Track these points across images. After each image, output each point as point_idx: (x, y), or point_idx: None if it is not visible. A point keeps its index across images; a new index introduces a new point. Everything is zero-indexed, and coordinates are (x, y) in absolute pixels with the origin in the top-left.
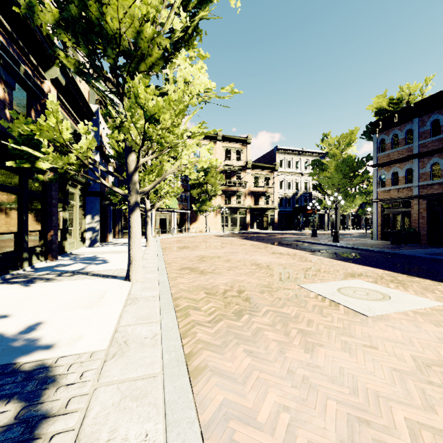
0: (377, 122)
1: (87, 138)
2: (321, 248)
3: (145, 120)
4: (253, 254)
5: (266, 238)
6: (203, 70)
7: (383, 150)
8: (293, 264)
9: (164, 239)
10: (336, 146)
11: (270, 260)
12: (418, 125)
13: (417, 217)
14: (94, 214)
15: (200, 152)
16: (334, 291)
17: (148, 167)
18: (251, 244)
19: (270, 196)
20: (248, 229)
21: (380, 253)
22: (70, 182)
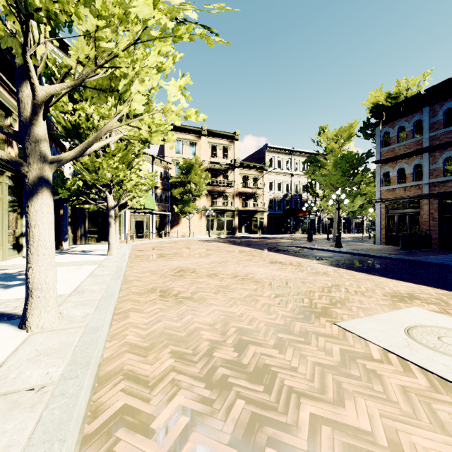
0: (381, 113)
1: None
2: (326, 255)
3: None
4: (247, 264)
5: (257, 243)
6: None
7: (387, 144)
8: (305, 280)
9: (138, 245)
10: (335, 140)
11: (271, 273)
12: (429, 115)
13: (427, 219)
14: None
15: (183, 148)
16: (406, 339)
17: (108, 151)
18: (242, 251)
19: (259, 197)
20: (235, 233)
21: (399, 261)
22: None
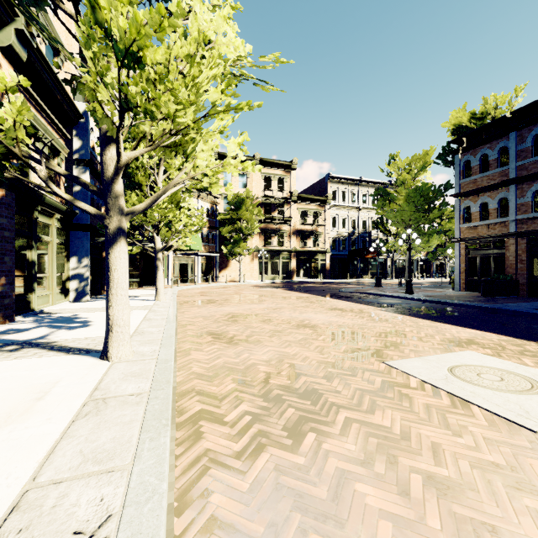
0: (460, 138)
1: (11, 102)
2: (393, 302)
3: (117, 63)
4: (304, 310)
5: (317, 289)
6: (232, 31)
7: (468, 175)
8: (363, 326)
9: (183, 291)
10: (407, 170)
11: (329, 320)
12: (515, 141)
13: (513, 261)
14: (81, 255)
15: (232, 180)
16: (446, 374)
17: (157, 190)
18: (299, 297)
19: (320, 236)
20: (292, 277)
21: (474, 309)
22: (41, 208)
